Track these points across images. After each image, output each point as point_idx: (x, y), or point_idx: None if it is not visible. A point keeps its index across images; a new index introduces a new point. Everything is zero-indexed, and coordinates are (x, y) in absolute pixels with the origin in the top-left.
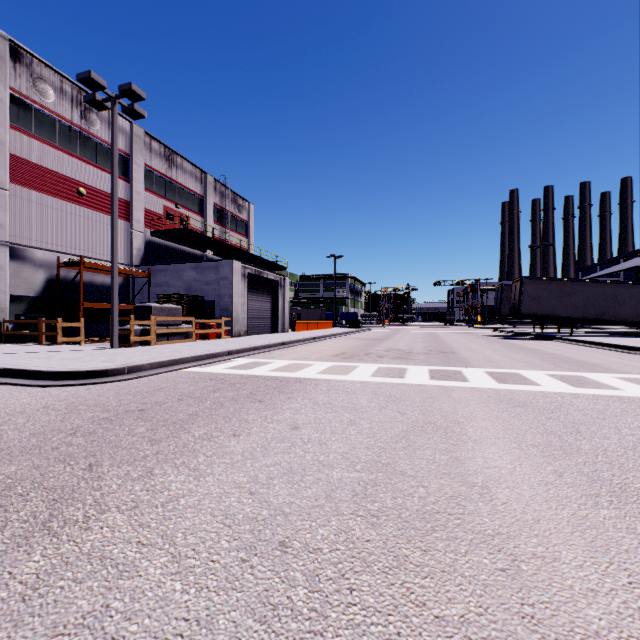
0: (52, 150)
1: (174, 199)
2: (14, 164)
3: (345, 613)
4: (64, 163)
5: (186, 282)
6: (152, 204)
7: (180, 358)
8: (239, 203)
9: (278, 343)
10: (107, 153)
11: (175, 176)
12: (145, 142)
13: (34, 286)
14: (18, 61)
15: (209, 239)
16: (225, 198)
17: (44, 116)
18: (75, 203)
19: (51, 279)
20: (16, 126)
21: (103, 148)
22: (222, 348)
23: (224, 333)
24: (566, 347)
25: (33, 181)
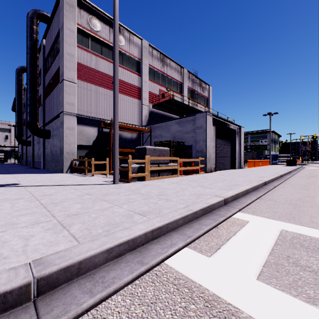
0: (99, 59)
1: (165, 85)
2: (79, 68)
3: None
4: (105, 66)
5: (172, 133)
6: (153, 89)
7: (165, 223)
8: (202, 86)
9: (261, 183)
10: (128, 59)
11: (166, 71)
12: (149, 51)
13: (90, 139)
14: (81, 8)
15: (186, 106)
16: (194, 83)
17: (95, 40)
18: (111, 90)
19: (98, 135)
20: (80, 46)
21: (126, 56)
22: (211, 191)
23: (200, 169)
24: None
25: (89, 78)
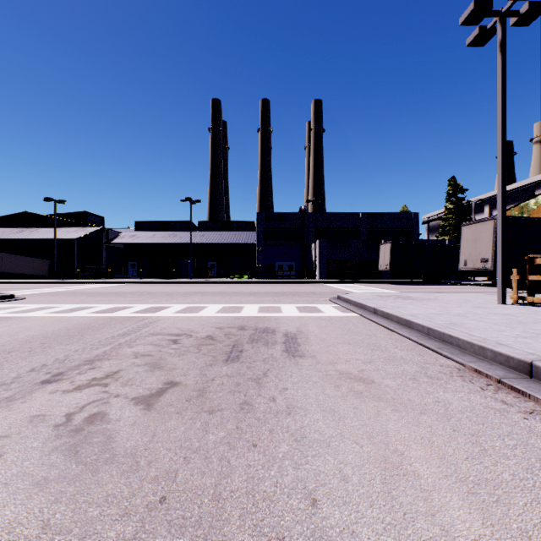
0: None
1: None
2: None
3: (151, 289)
4: None
5: None
6: None
7: None
8: None
9: None
10: None
11: None
12: None
13: None
14: None
15: None
16: None
17: None
18: None
19: None
20: None
21: None
22: None
23: None
24: (6, 284)
25: None
